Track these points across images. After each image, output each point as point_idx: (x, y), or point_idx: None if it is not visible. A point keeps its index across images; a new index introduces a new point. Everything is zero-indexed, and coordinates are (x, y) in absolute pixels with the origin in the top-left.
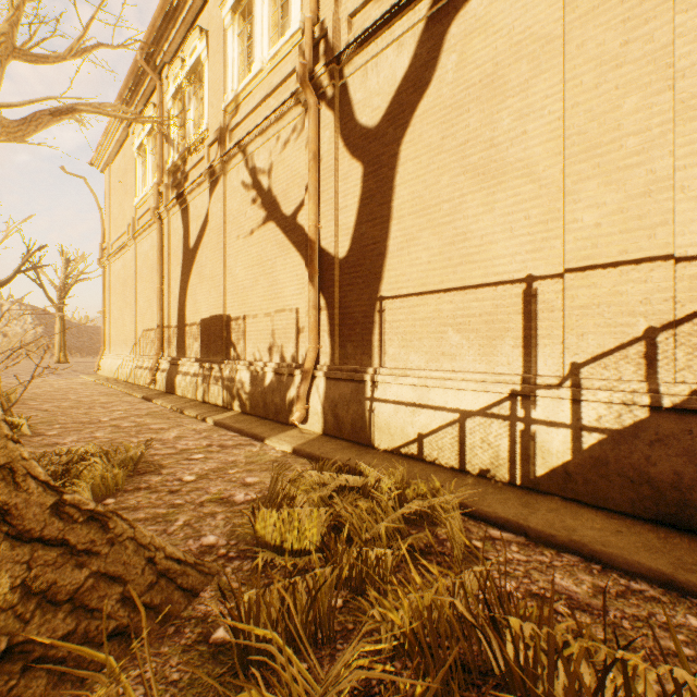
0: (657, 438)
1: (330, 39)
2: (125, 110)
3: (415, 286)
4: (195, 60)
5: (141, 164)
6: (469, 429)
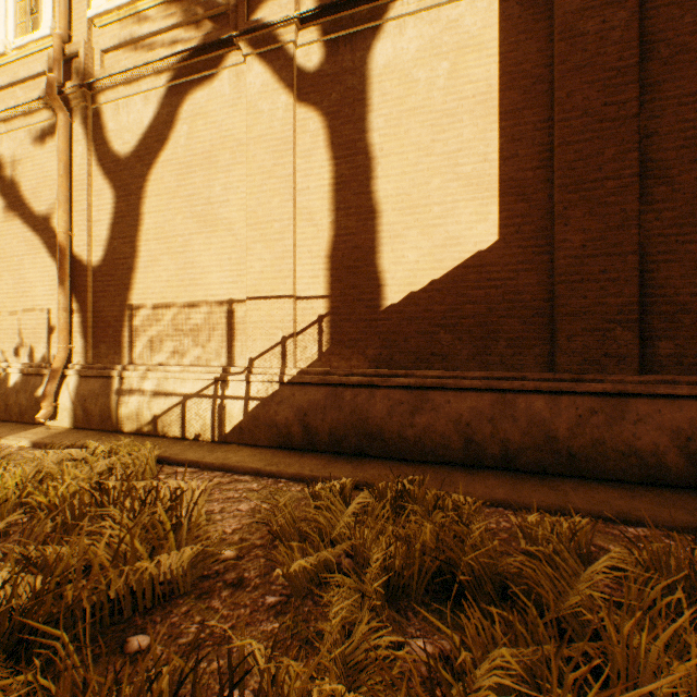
0: (281, 400)
1: (82, 64)
2: None
3: (158, 299)
4: None
5: None
6: (189, 407)
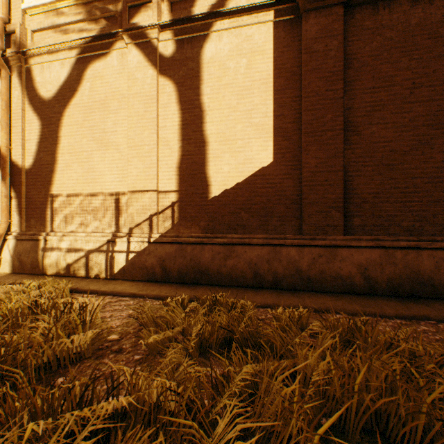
0: (149, 252)
1: (18, 38)
2: None
3: (71, 190)
4: None
5: None
6: (91, 258)
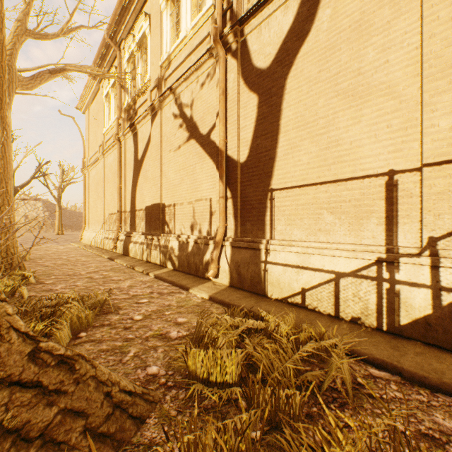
0: None
1: (234, 9)
2: (97, 70)
3: (297, 181)
4: (142, 35)
5: (107, 107)
6: (343, 286)
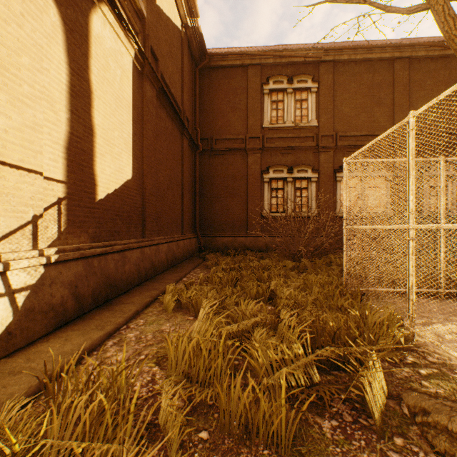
0: (52, 281)
1: None
2: None
3: None
4: None
5: None
6: None
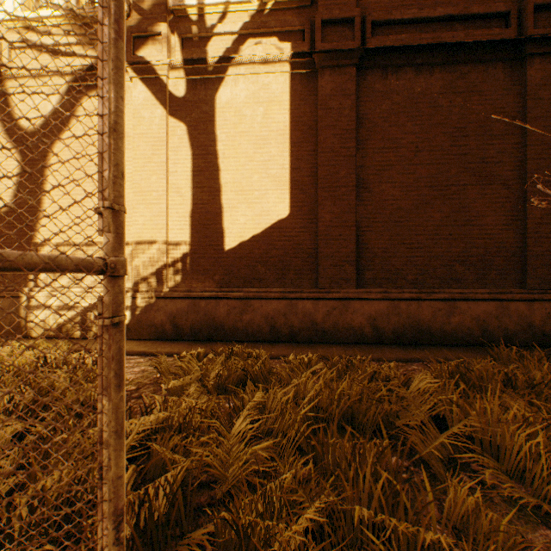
0: (158, 309)
1: None
2: None
3: (61, 239)
4: None
5: None
6: (88, 316)
